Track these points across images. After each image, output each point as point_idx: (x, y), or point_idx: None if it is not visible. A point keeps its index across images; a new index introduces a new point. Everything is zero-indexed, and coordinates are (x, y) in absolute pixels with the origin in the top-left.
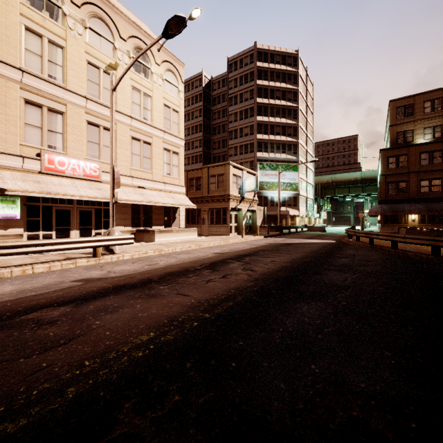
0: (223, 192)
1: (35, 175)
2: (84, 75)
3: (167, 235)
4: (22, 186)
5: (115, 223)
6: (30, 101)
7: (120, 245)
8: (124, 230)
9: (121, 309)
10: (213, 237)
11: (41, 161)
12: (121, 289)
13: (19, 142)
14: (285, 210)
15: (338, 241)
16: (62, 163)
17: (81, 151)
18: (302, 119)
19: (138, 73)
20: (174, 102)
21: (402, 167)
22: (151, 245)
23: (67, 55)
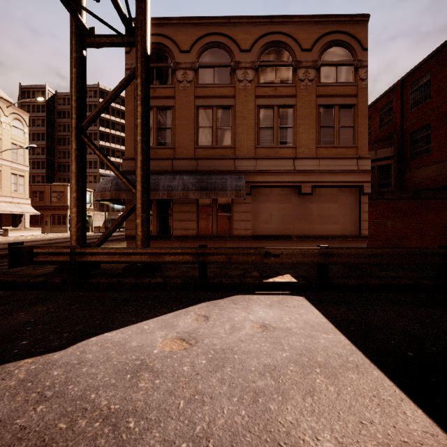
0: (63, 204)
1: None
2: None
3: (18, 232)
4: None
5: None
6: None
7: None
8: None
9: None
10: (54, 233)
11: None
12: None
13: None
14: None
15: None
16: None
17: None
18: None
19: None
20: (21, 140)
21: None
22: (8, 237)
23: None
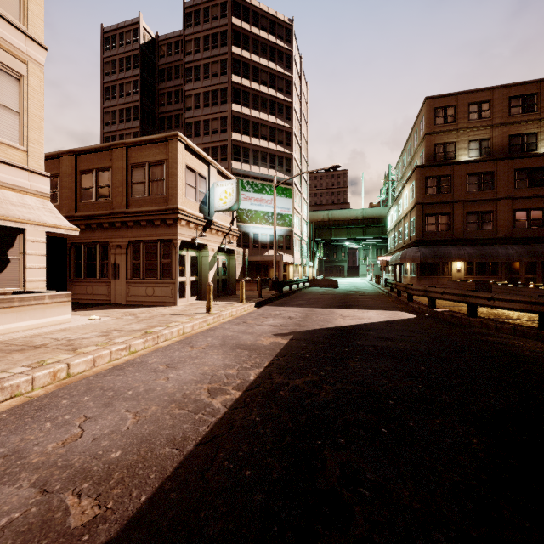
0: (162, 204)
1: None
2: None
3: None
4: None
5: None
6: None
7: None
8: None
9: None
10: (132, 311)
11: None
12: None
13: None
14: (277, 255)
15: (421, 315)
16: None
17: None
18: (297, 125)
19: None
20: None
21: (444, 194)
22: None
23: None
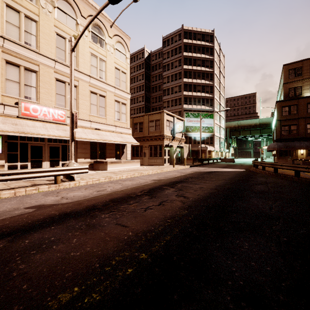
0: (159, 133)
1: (14, 119)
2: (53, 43)
3: (117, 165)
4: (2, 127)
5: (78, 156)
6: (10, 62)
7: (77, 174)
8: (84, 162)
9: (55, 244)
10: (152, 166)
11: (18, 108)
12: (65, 218)
13: (1, 93)
14: (204, 147)
15: (247, 170)
16: (36, 110)
17: (51, 101)
18: (217, 80)
19: (95, 43)
20: (123, 65)
21: (293, 114)
22: (104, 173)
23: (40, 27)
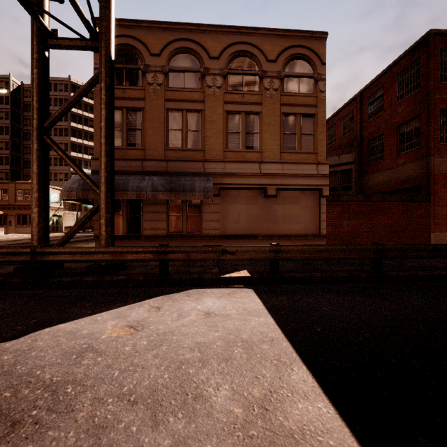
0: (29, 203)
1: None
2: None
3: None
4: None
5: None
6: None
7: None
8: None
9: None
10: (19, 234)
11: None
12: None
13: None
14: None
15: None
16: None
17: None
18: None
19: None
20: None
21: None
22: None
23: None
